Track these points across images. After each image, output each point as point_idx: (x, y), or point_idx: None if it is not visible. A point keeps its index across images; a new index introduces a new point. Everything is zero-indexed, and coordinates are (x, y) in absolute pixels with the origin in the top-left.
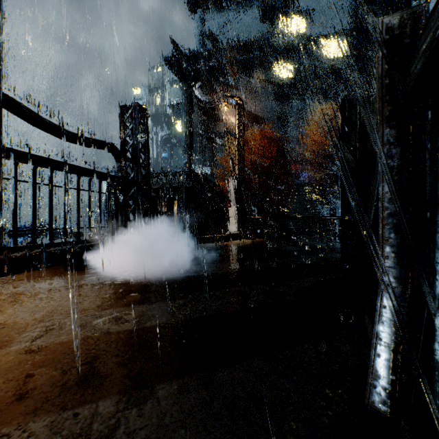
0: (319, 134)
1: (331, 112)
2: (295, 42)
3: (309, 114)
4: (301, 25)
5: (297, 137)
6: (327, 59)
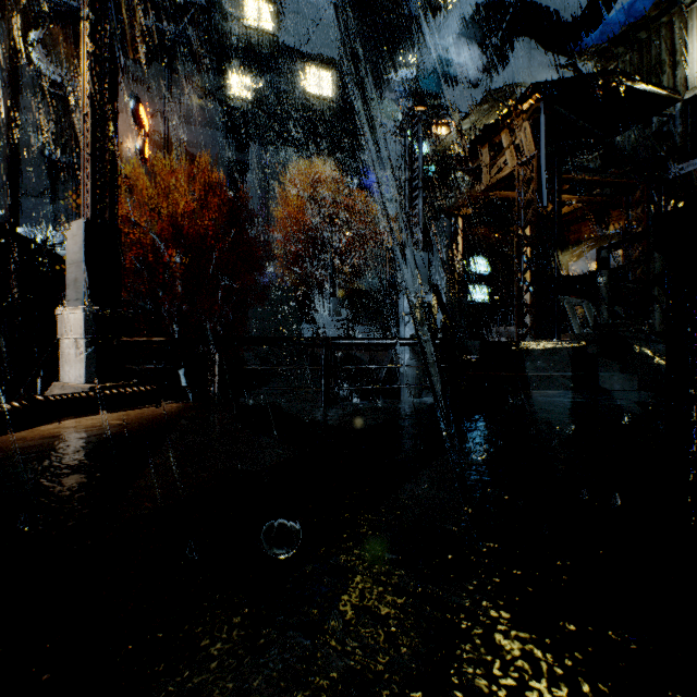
0: (294, 210)
1: (311, 179)
2: (255, 39)
3: (279, 173)
4: (266, 16)
5: (259, 207)
6: (306, 91)
